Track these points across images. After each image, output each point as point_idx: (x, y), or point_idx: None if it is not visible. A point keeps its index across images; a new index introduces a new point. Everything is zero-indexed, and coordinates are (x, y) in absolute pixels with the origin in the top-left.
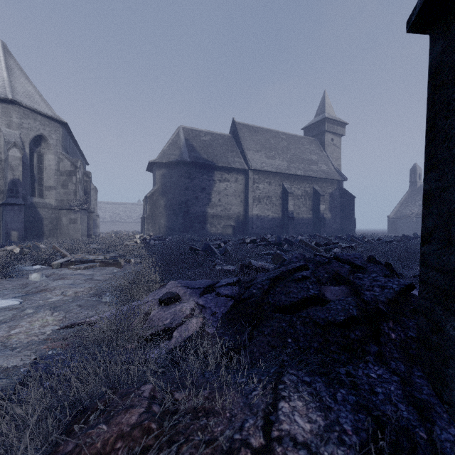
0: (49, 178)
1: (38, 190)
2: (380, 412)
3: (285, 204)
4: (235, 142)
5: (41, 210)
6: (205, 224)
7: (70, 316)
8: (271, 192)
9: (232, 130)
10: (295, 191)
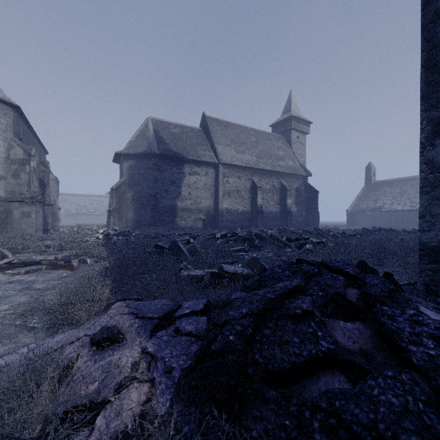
0: None
1: None
2: None
3: (254, 198)
4: (205, 136)
5: None
6: (175, 217)
7: None
8: (240, 186)
9: (203, 124)
10: (263, 186)
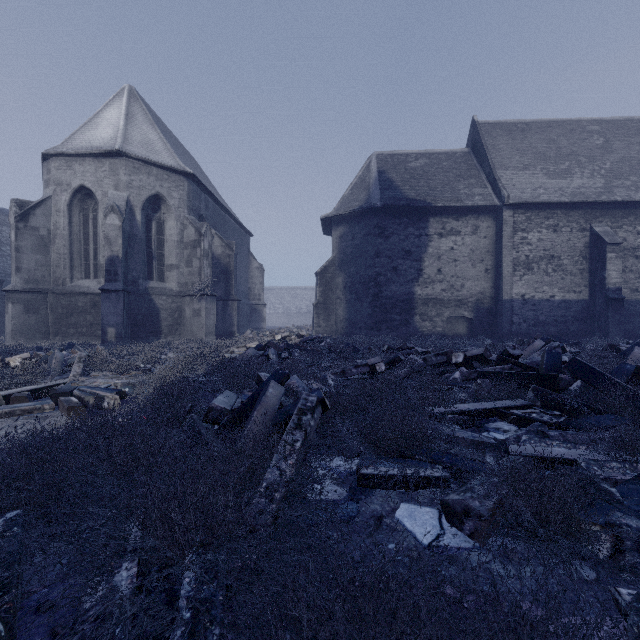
0: (170, 253)
1: (157, 272)
2: None
3: (597, 270)
4: (476, 160)
5: (157, 298)
6: (411, 315)
7: None
8: (558, 246)
9: (471, 140)
10: (627, 240)
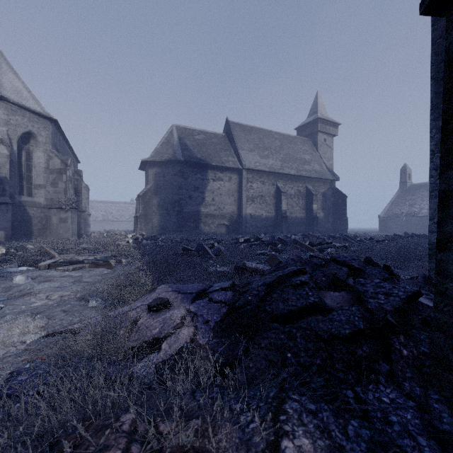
0: (38, 176)
1: (26, 189)
2: (398, 448)
3: (278, 203)
4: (229, 141)
5: (30, 209)
6: (199, 223)
7: (53, 322)
8: (264, 191)
9: (226, 129)
10: (288, 191)
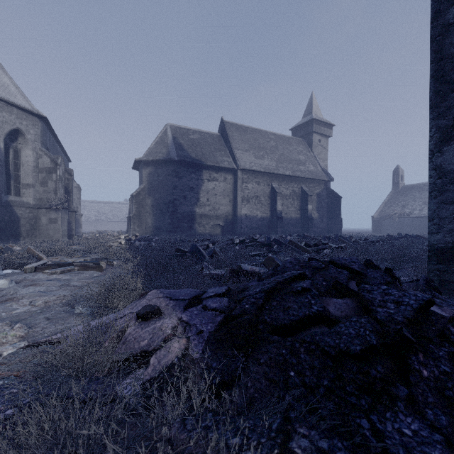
0: (26, 175)
1: (14, 188)
2: None
3: (273, 204)
4: (224, 141)
5: (18, 209)
6: (193, 224)
7: (34, 331)
8: (259, 192)
9: (221, 129)
10: (283, 191)
